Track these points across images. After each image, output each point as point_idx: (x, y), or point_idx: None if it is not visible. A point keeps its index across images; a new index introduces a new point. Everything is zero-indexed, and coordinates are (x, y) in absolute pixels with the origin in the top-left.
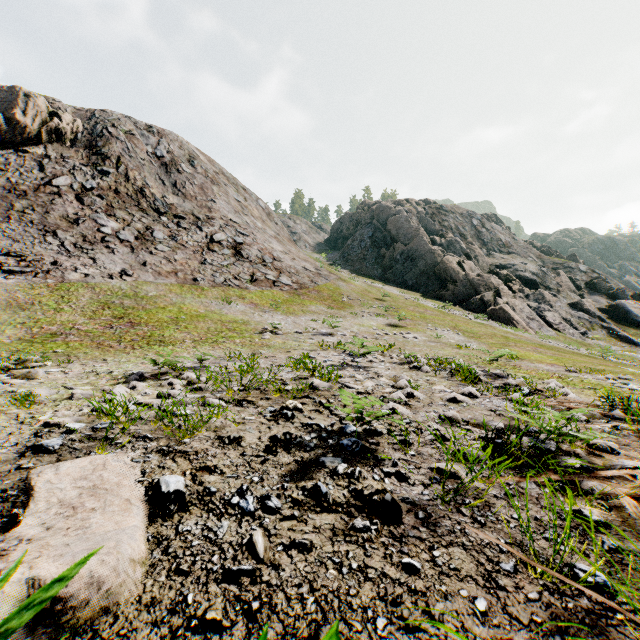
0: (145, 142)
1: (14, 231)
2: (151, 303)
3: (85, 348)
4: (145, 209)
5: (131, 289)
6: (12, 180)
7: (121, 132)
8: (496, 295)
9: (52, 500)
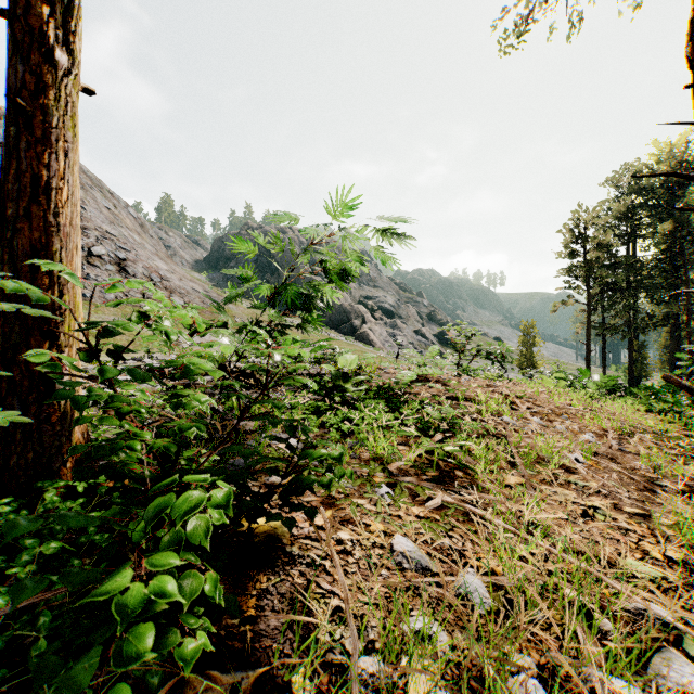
0: None
1: None
2: None
3: None
4: None
5: None
6: None
7: None
8: (363, 322)
9: None
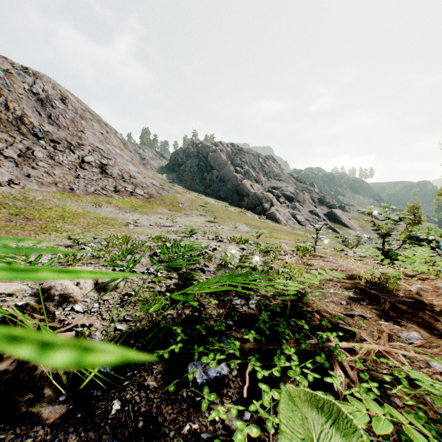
0: (22, 80)
1: None
2: (39, 205)
3: None
4: (25, 133)
5: (20, 194)
6: None
7: (0, 70)
8: (271, 205)
9: None
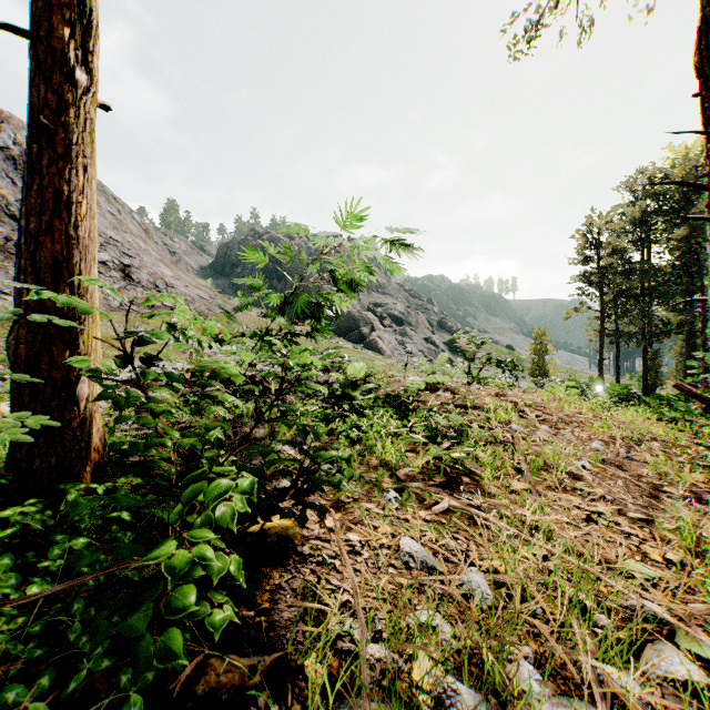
0: None
1: None
2: None
3: None
4: None
5: None
6: None
7: None
8: (372, 329)
9: None
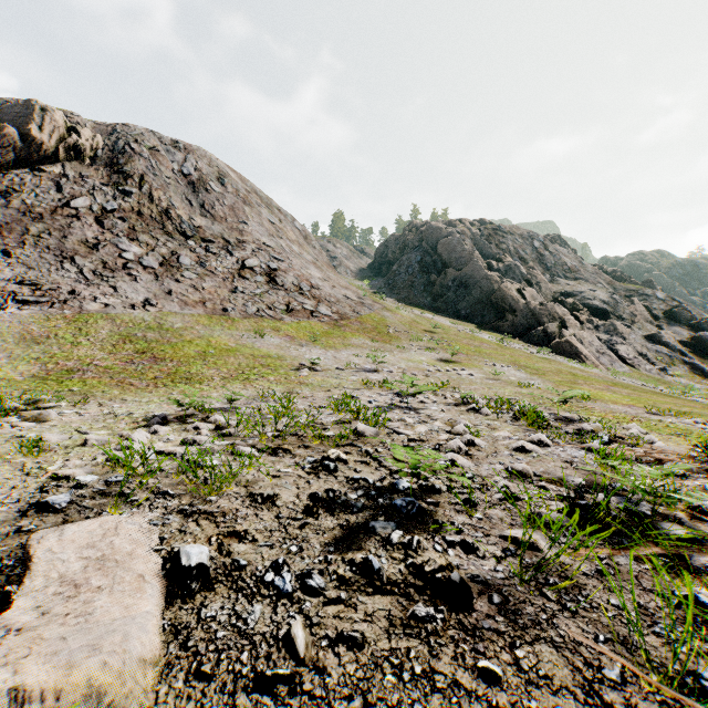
0: (171, 159)
1: (29, 257)
2: (177, 336)
3: (104, 386)
4: (170, 232)
5: (155, 320)
6: (27, 202)
7: (145, 148)
8: (561, 326)
9: (51, 575)
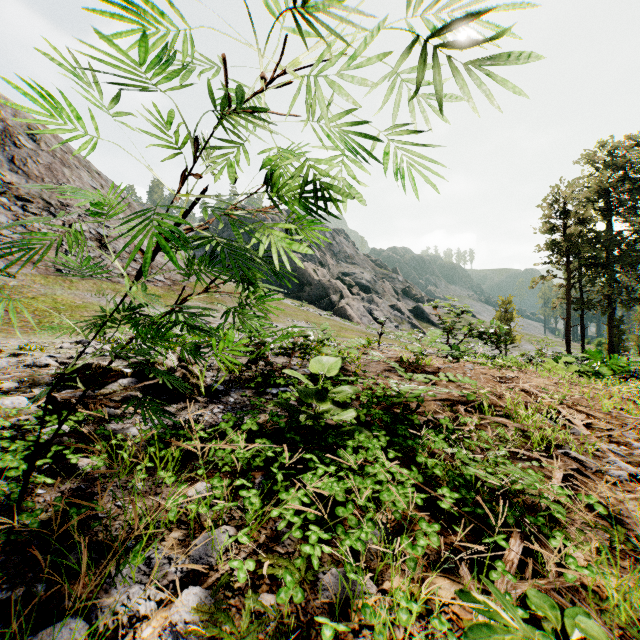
0: None
1: None
2: (17, 293)
3: None
4: None
5: None
6: None
7: None
8: (341, 297)
9: None
